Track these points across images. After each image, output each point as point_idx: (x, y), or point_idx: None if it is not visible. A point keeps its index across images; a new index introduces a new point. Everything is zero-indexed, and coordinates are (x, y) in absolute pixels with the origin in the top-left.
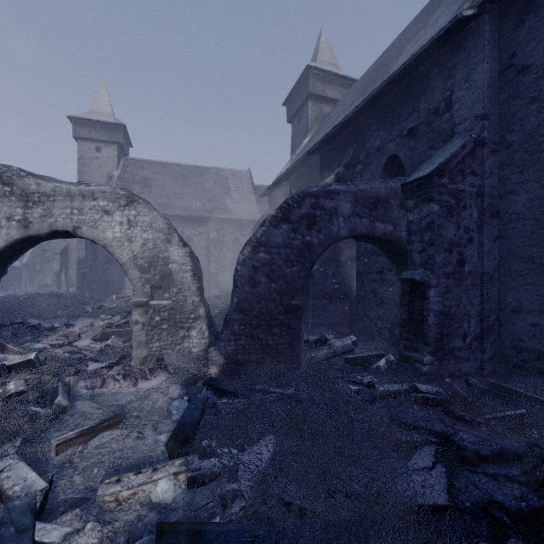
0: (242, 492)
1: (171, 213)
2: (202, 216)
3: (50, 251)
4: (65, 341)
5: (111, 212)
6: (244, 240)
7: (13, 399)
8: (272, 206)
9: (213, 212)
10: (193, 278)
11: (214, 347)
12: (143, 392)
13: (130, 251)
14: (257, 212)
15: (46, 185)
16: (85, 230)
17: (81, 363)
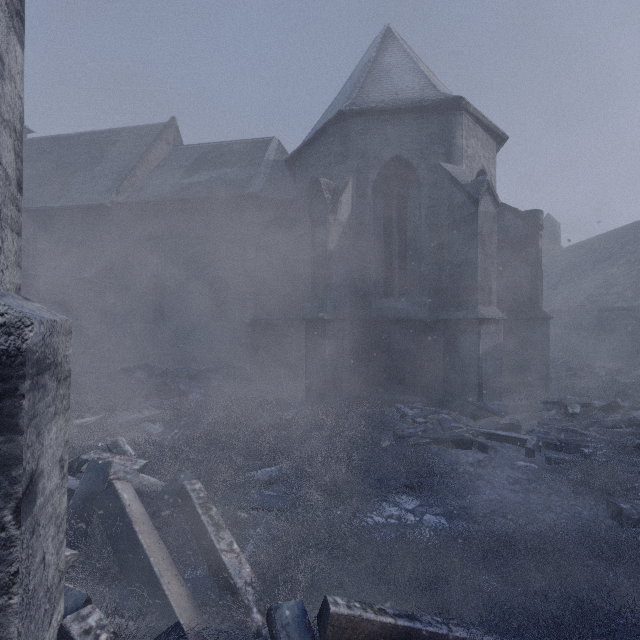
0: None
1: None
2: None
3: None
4: None
5: None
6: None
7: None
8: None
9: None
10: None
11: None
12: None
13: None
14: None
15: None
16: None
17: None
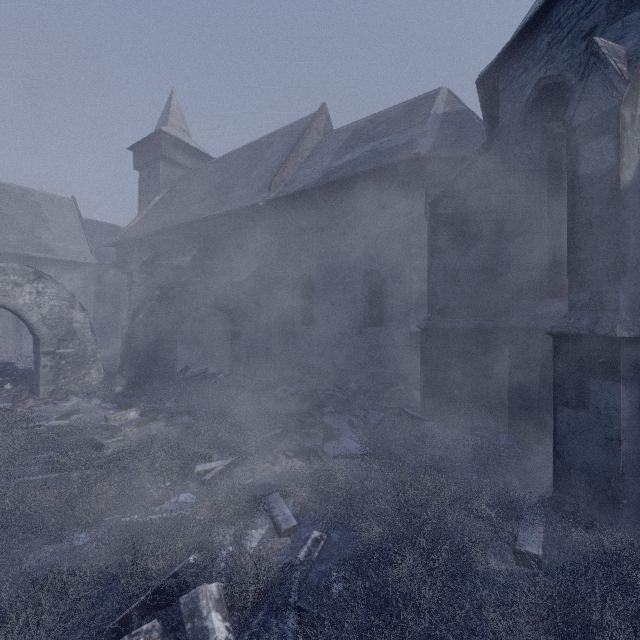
0: (168, 407)
1: None
2: (6, 252)
3: None
4: None
5: (22, 284)
6: (71, 285)
7: None
8: (121, 258)
9: (23, 249)
10: (92, 333)
11: (119, 375)
12: (70, 406)
13: (39, 314)
14: (89, 254)
15: None
16: None
17: None
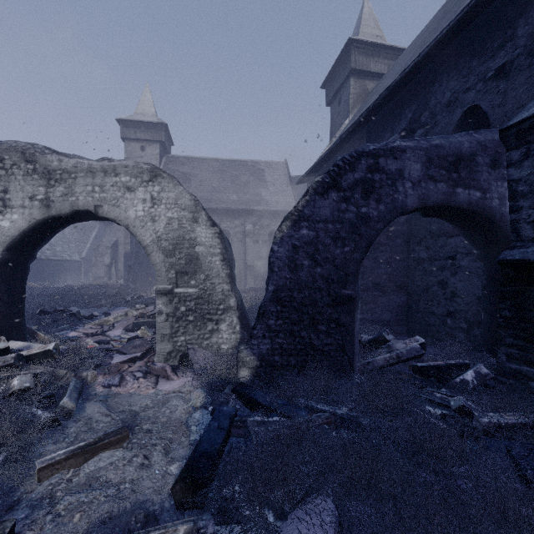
0: None
1: (208, 207)
2: (238, 208)
3: (103, 245)
4: (98, 330)
5: (134, 188)
6: None
7: (16, 398)
8: None
9: (249, 205)
10: (222, 263)
11: (245, 345)
12: (162, 395)
13: (153, 231)
14: (293, 203)
15: (68, 161)
16: (106, 209)
17: (107, 355)
